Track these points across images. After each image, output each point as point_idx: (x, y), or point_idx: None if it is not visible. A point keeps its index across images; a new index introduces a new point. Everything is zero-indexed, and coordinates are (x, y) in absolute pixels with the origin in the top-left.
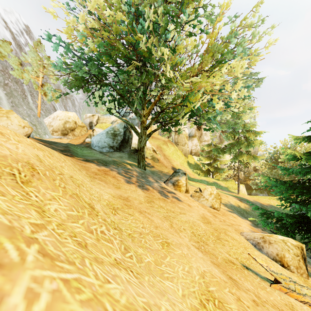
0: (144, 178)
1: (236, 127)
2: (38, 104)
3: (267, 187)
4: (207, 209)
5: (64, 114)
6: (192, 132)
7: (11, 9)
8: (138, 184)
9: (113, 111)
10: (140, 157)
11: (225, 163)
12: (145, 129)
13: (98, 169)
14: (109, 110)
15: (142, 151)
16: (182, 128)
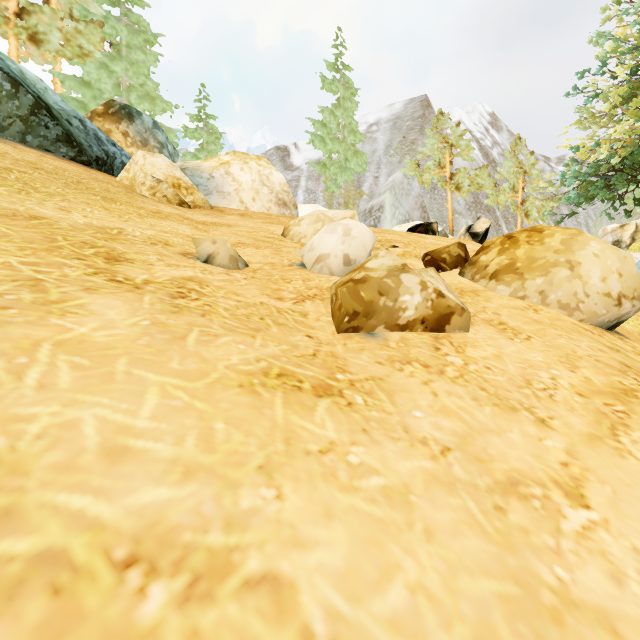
0: None
1: None
2: None
3: None
4: None
5: None
6: None
7: (473, 104)
8: None
9: None
10: None
11: None
12: None
13: None
14: None
15: None
16: None
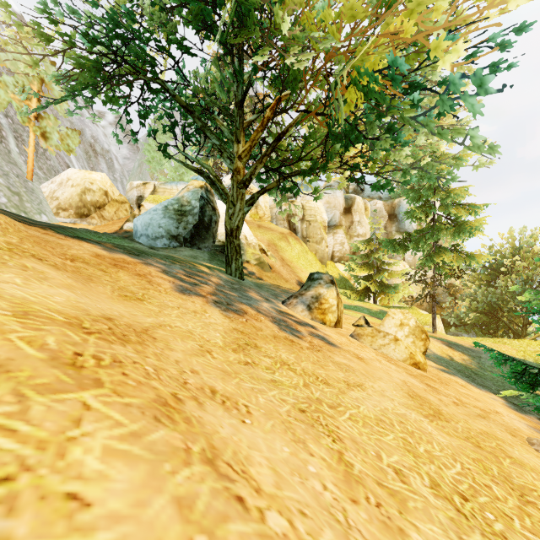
0: (237, 291)
1: (429, 196)
2: (29, 154)
3: (533, 312)
4: (402, 368)
5: (83, 176)
6: (334, 218)
7: None
8: (214, 299)
9: (185, 178)
10: (231, 251)
11: (398, 274)
12: (241, 187)
13: (97, 254)
14: (164, 150)
15: (236, 237)
16: (317, 209)
